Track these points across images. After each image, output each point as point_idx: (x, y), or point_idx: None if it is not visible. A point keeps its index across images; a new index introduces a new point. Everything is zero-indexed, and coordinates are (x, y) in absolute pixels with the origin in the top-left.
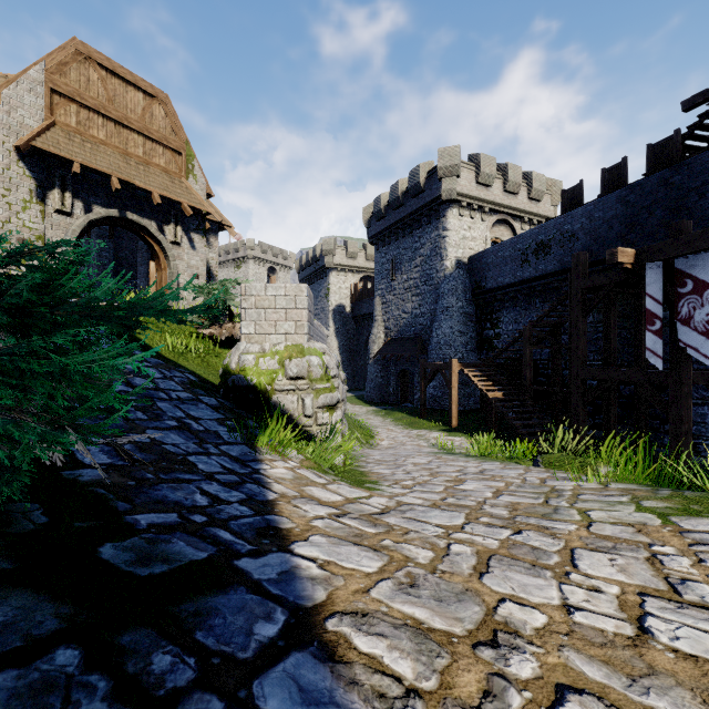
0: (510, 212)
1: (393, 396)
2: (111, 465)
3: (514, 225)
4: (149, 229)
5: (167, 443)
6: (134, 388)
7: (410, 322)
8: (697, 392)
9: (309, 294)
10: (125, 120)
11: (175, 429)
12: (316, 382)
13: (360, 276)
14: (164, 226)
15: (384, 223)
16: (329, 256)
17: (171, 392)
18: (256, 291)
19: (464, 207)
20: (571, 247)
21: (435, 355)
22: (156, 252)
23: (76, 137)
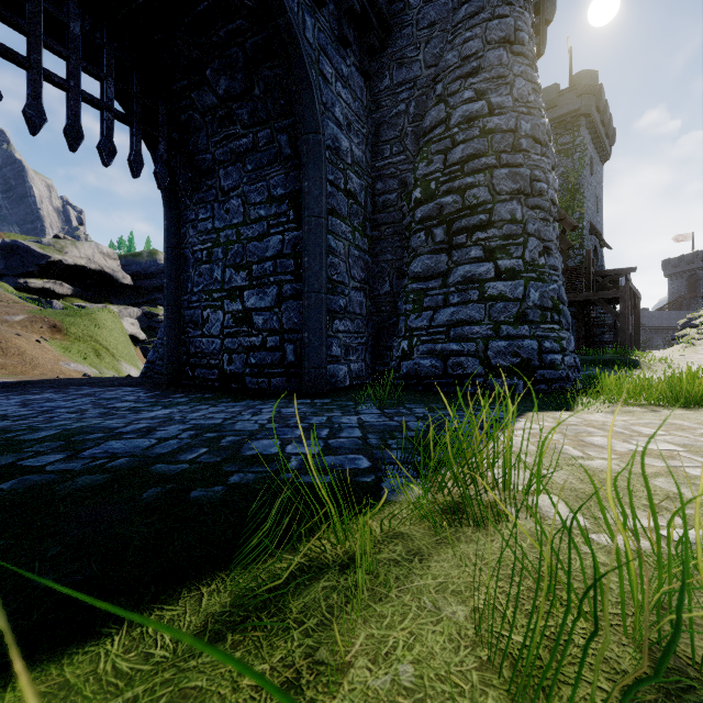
0: None
1: None
2: None
3: None
4: None
5: None
6: None
7: None
8: None
9: None
10: None
11: None
12: None
13: None
14: None
15: None
16: None
17: None
18: None
19: None
20: None
21: None
22: None
23: None
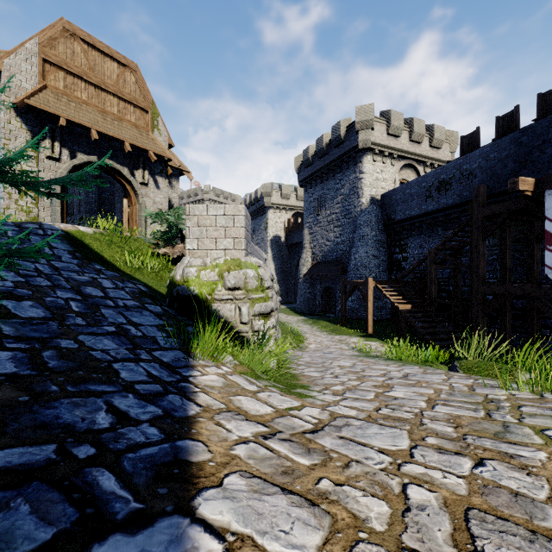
0: (415, 157)
1: (319, 308)
2: (12, 376)
3: (418, 168)
4: (122, 172)
5: (96, 349)
6: (83, 296)
7: (332, 249)
8: None
9: (246, 214)
10: (103, 84)
11: (111, 334)
12: (251, 292)
13: (292, 213)
14: (134, 170)
15: (312, 169)
16: (267, 197)
17: (118, 300)
18: (199, 212)
19: (377, 154)
20: (469, 183)
21: (353, 274)
22: (128, 190)
23: (64, 98)
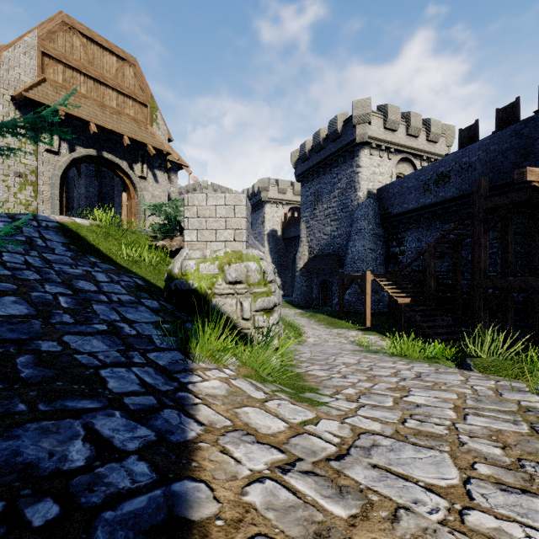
0: (411, 151)
1: (316, 301)
2: None
3: (415, 162)
4: (120, 166)
5: (83, 352)
6: (74, 290)
7: (329, 242)
8: None
9: (247, 204)
10: (102, 78)
11: (102, 333)
12: (254, 287)
13: (289, 207)
14: (133, 164)
15: (308, 163)
16: (264, 192)
17: (112, 295)
18: (198, 201)
19: (374, 148)
20: (468, 176)
21: (350, 268)
22: (127, 184)
23: (62, 91)
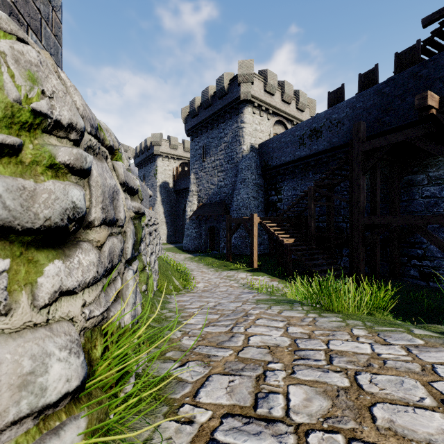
0: (285, 116)
1: (204, 245)
2: None
3: (287, 126)
4: None
5: None
6: None
7: (216, 192)
8: (438, 235)
9: None
10: None
11: None
12: None
13: (180, 162)
14: None
15: (198, 119)
16: (157, 146)
17: None
18: None
19: (256, 108)
20: (338, 131)
21: (236, 214)
22: None
23: None
